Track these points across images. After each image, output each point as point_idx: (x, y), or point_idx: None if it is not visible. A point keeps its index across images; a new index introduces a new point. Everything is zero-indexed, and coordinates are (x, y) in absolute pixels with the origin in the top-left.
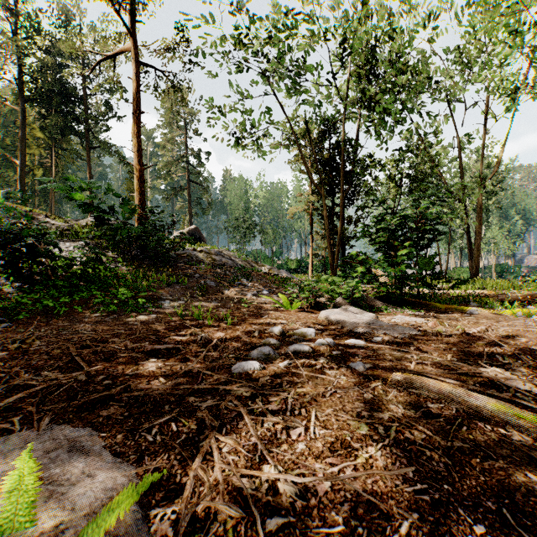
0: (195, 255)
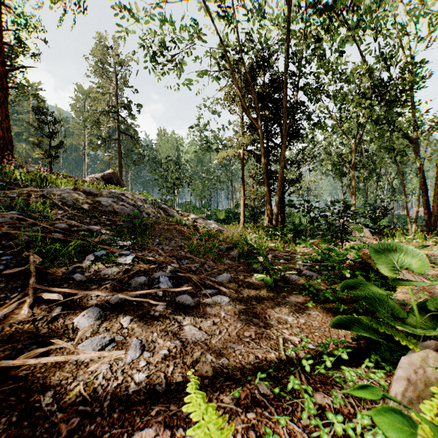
0: (60, 195)
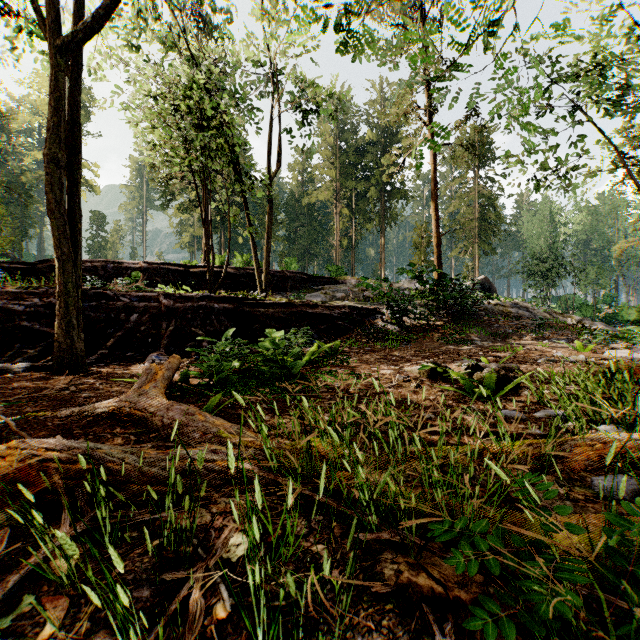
0: (490, 308)
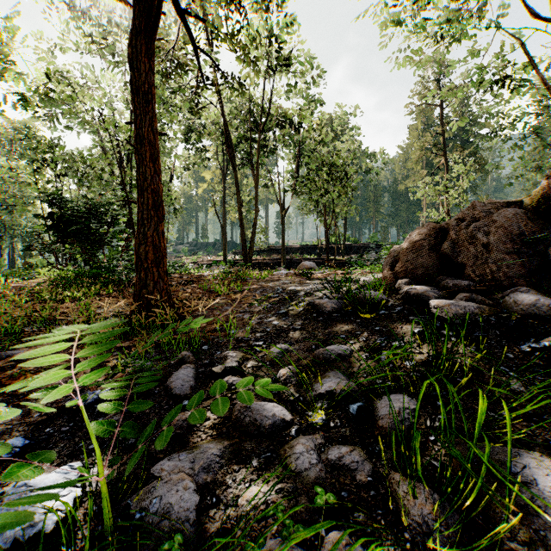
0: None
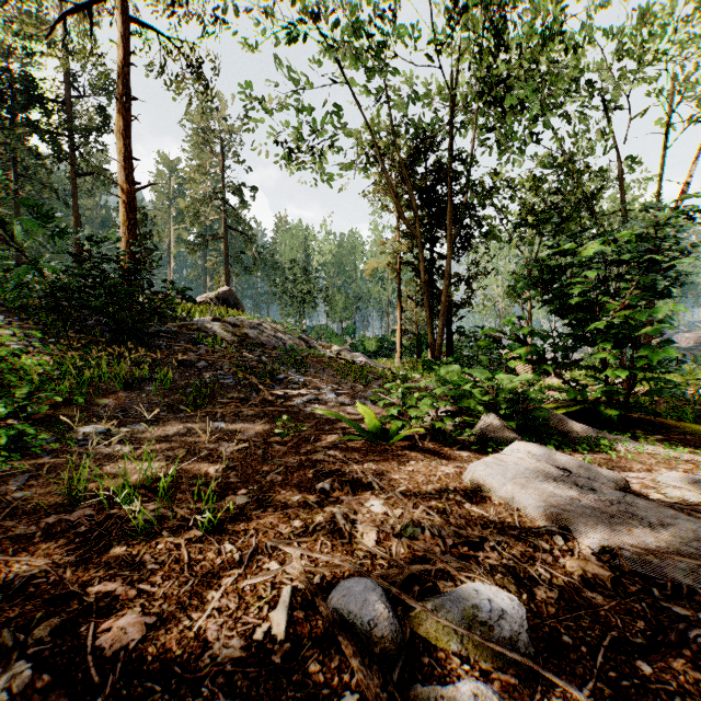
0: (212, 328)
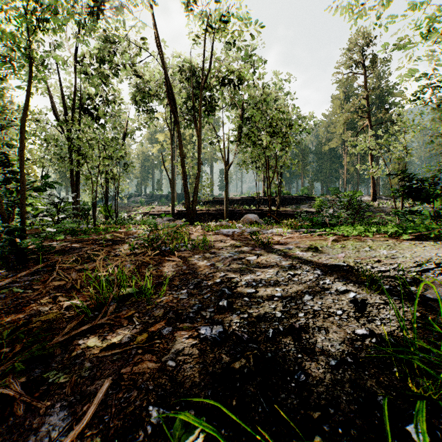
0: (384, 210)
